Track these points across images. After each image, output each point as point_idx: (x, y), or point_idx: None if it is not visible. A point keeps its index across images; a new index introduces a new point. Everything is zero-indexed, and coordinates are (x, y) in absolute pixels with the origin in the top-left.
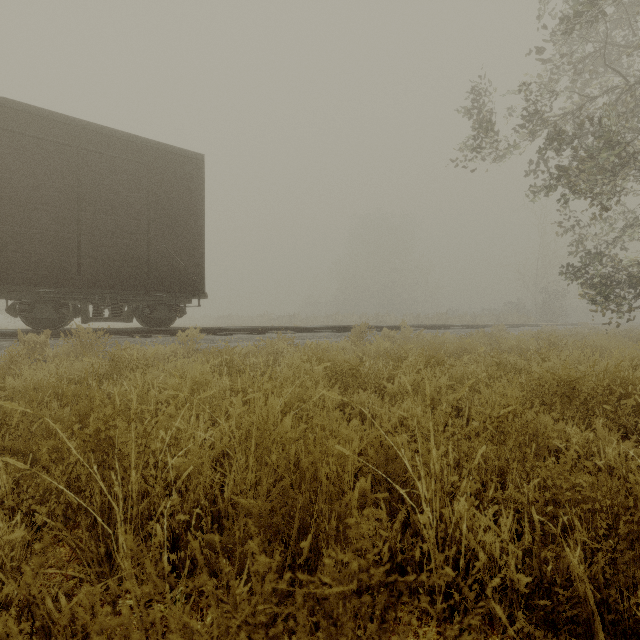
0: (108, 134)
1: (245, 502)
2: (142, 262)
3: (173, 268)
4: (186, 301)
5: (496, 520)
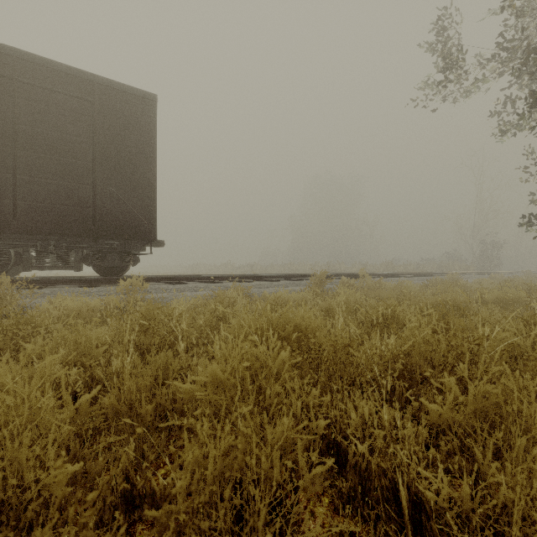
0: (48, 66)
1: None
2: (87, 206)
3: (122, 213)
4: (139, 248)
5: None
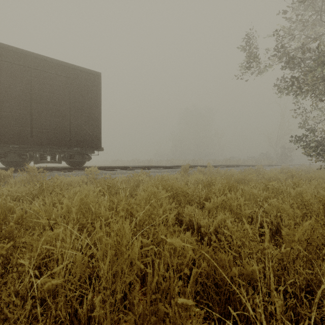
0: (48, 60)
1: None
2: (67, 131)
3: (84, 134)
4: (91, 152)
5: None
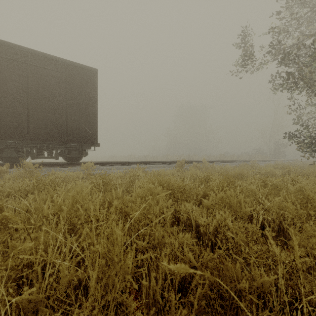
0: (44, 56)
1: None
2: (63, 126)
3: (80, 130)
4: (88, 148)
5: None
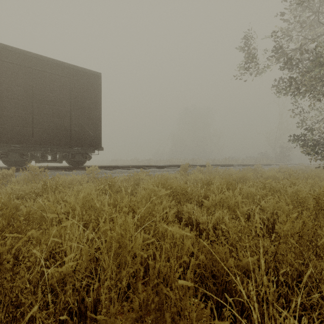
0: (49, 61)
1: (99, 318)
2: (67, 130)
3: (84, 134)
4: (91, 151)
5: (304, 320)
